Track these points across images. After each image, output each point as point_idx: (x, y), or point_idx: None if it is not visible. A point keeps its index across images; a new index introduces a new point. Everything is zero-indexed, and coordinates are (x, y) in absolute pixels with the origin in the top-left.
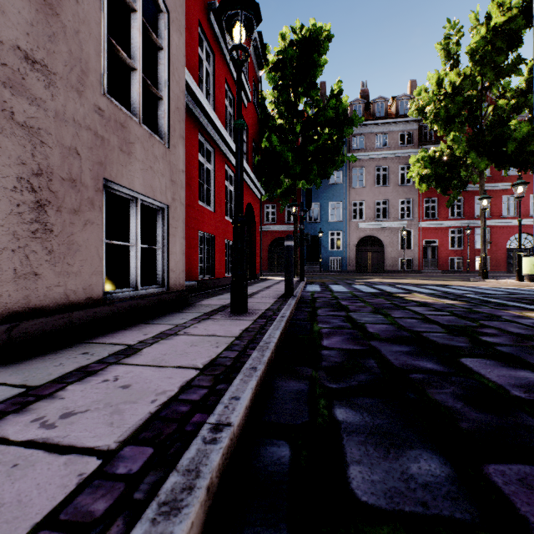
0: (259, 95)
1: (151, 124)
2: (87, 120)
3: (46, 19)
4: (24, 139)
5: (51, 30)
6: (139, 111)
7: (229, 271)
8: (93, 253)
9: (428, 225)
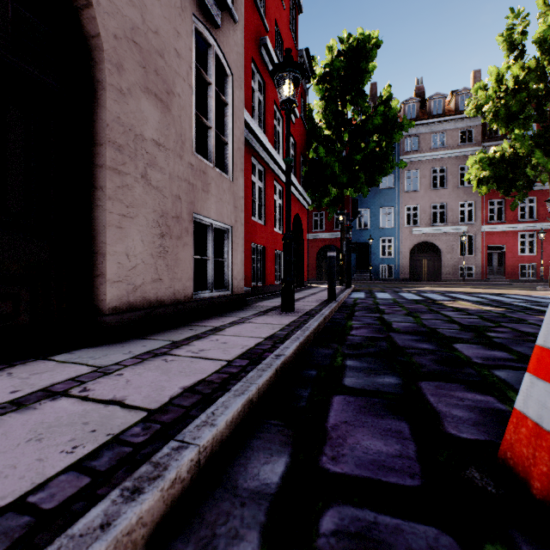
0: (306, 108)
1: (217, 160)
2: (184, 175)
3: (165, 116)
4: (155, 196)
5: (167, 122)
6: (213, 158)
7: (277, 279)
8: (187, 265)
9: (493, 229)
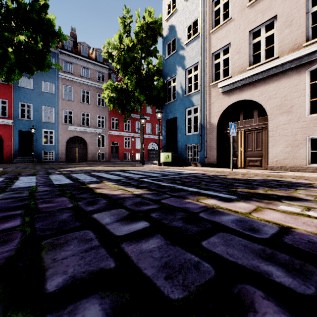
0: None
1: None
2: None
3: None
4: None
5: None
6: None
7: None
8: None
9: (114, 133)
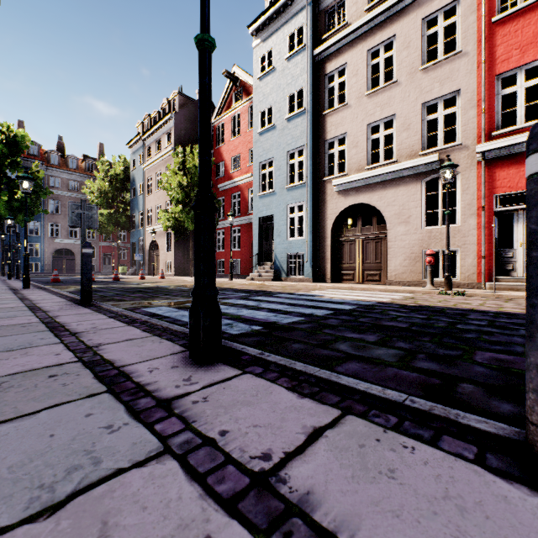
0: None
1: None
2: None
3: None
4: None
5: None
6: None
7: None
8: None
9: (106, 244)
